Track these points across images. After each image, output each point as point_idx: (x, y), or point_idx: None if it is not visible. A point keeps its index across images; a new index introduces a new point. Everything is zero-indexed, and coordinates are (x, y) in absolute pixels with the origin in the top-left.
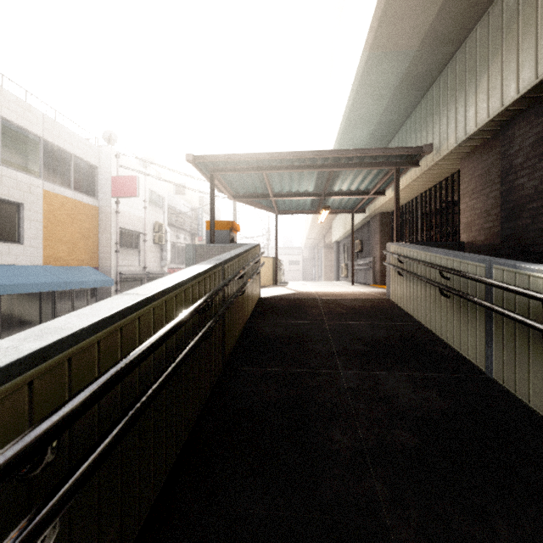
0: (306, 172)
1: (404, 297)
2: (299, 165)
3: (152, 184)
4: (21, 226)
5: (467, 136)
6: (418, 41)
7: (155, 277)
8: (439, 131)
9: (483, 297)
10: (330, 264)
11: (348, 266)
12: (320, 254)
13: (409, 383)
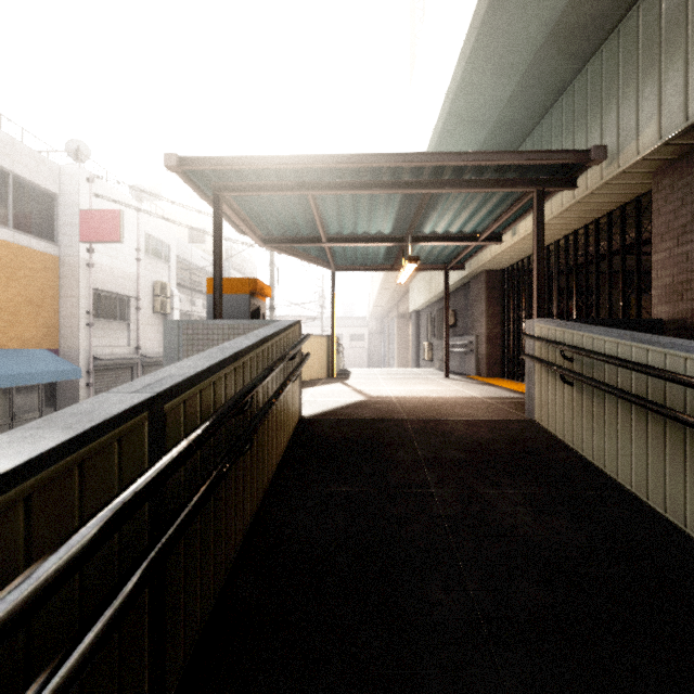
0: (382, 198)
1: (574, 425)
2: (372, 181)
3: (150, 225)
4: None
5: (692, 120)
6: None
7: (156, 362)
8: (617, 123)
9: None
10: (405, 340)
11: (433, 346)
12: (391, 326)
13: None
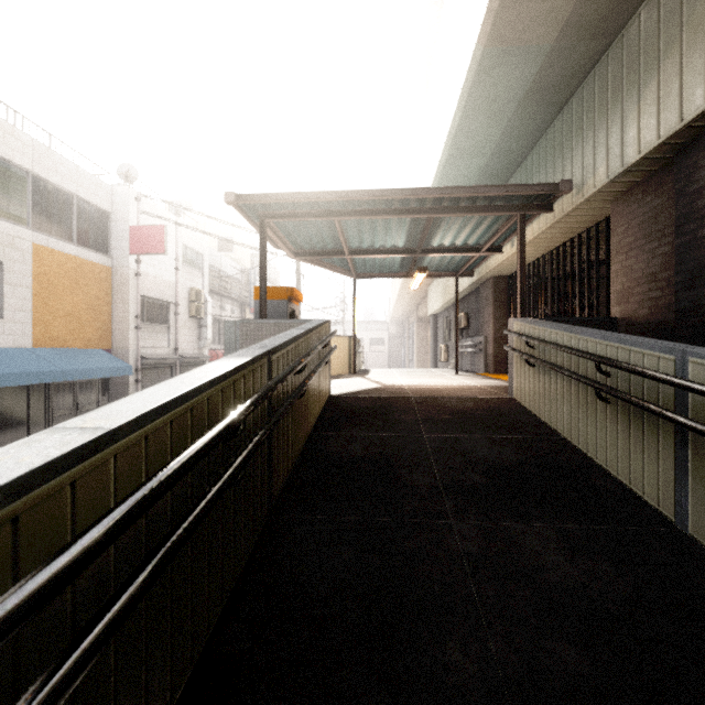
0: (395, 220)
1: (535, 397)
2: (386, 208)
3: (186, 237)
4: (0, 294)
5: (626, 167)
6: (555, 32)
7: (191, 363)
8: (582, 161)
9: (670, 406)
10: (424, 344)
11: (449, 348)
12: (411, 330)
13: (560, 544)
